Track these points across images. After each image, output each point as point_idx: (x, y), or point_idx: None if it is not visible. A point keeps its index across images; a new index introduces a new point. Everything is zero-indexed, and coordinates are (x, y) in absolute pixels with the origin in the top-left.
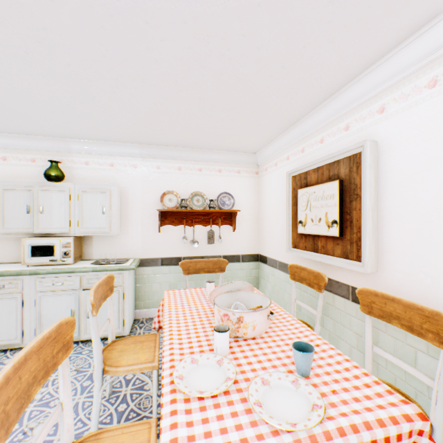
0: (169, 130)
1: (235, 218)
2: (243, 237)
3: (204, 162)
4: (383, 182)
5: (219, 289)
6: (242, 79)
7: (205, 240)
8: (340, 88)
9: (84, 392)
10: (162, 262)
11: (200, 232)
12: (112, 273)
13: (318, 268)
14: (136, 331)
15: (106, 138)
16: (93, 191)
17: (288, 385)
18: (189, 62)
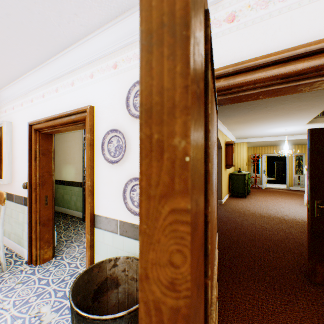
0: None
1: None
2: None
3: None
4: (14, 141)
5: None
6: None
7: None
8: None
9: None
10: None
11: None
12: None
13: None
14: None
15: None
16: None
17: None
18: None
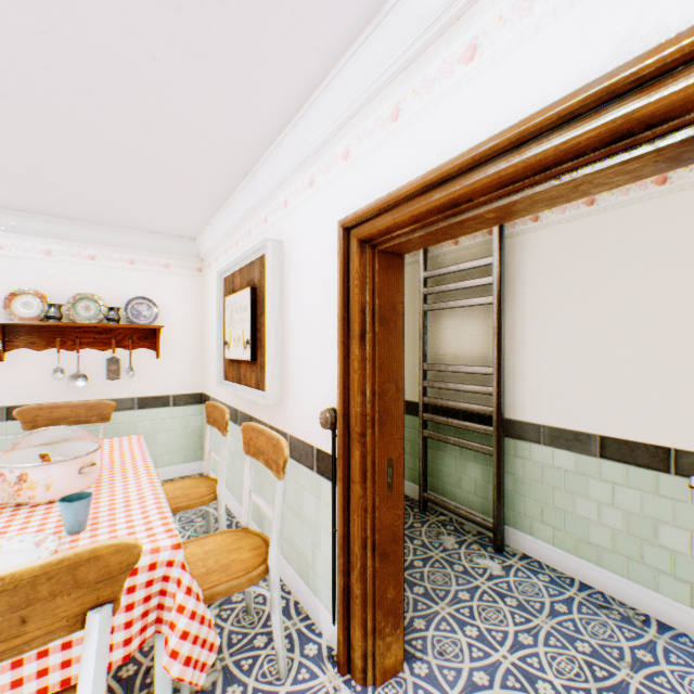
0: (5, 184)
1: (160, 338)
2: (177, 368)
3: (101, 245)
4: (287, 292)
5: (26, 442)
6: (91, 128)
7: (104, 374)
8: (252, 168)
9: None
10: (9, 415)
11: (93, 360)
12: None
13: (248, 406)
14: None
15: None
16: None
17: (31, 546)
18: None
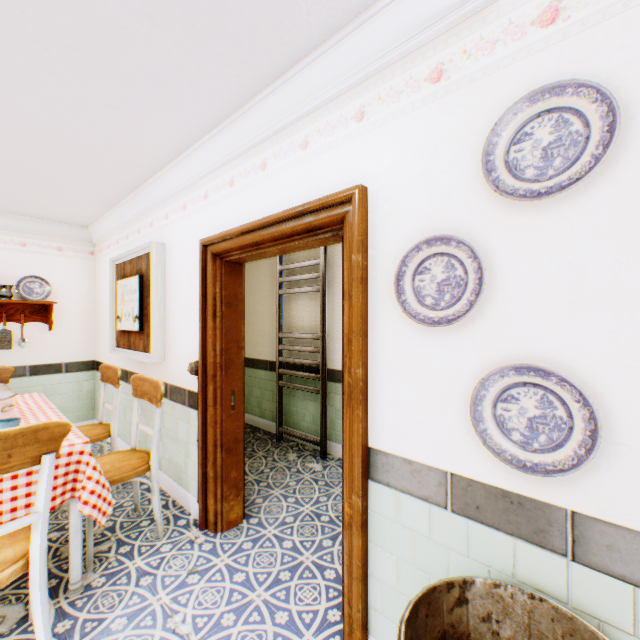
0: None
1: (53, 312)
2: (70, 339)
3: None
4: (168, 281)
5: None
6: (2, 150)
7: None
8: (141, 185)
9: None
10: None
11: None
12: None
13: (138, 367)
14: None
15: None
16: None
17: None
18: None
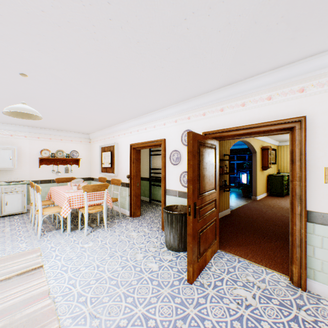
0: (49, 125)
1: (79, 162)
2: (84, 170)
3: (64, 136)
4: (119, 153)
5: (73, 181)
6: (81, 122)
7: (64, 171)
8: (111, 126)
9: (19, 223)
10: (41, 182)
11: (61, 168)
12: (18, 186)
13: (108, 178)
14: (30, 211)
15: (11, 124)
16: (4, 149)
17: None
18: (64, 118)
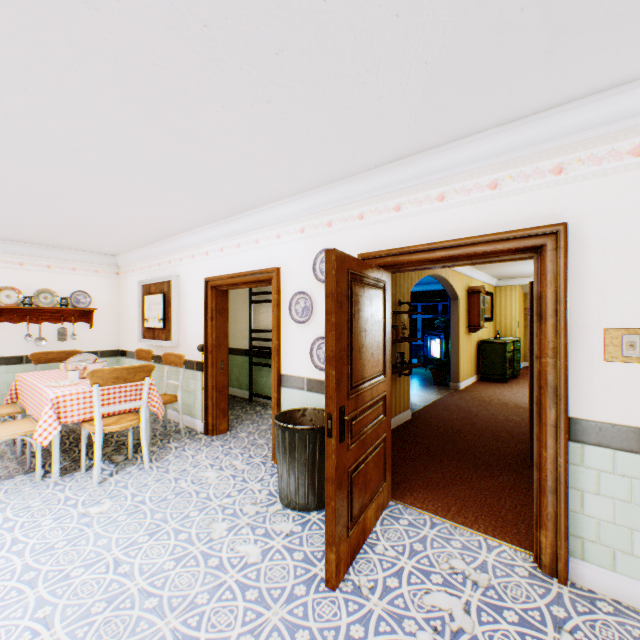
0: (15, 234)
1: (93, 316)
2: (103, 334)
3: (55, 259)
4: (182, 298)
5: (73, 359)
6: (92, 227)
7: (57, 338)
8: (164, 239)
9: None
10: None
11: (50, 329)
12: None
13: (159, 351)
14: None
15: None
16: None
17: None
18: (49, 217)
